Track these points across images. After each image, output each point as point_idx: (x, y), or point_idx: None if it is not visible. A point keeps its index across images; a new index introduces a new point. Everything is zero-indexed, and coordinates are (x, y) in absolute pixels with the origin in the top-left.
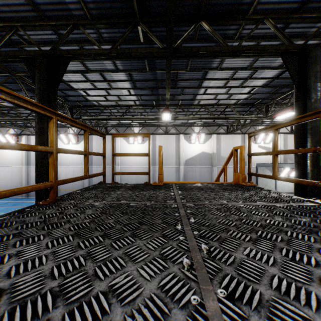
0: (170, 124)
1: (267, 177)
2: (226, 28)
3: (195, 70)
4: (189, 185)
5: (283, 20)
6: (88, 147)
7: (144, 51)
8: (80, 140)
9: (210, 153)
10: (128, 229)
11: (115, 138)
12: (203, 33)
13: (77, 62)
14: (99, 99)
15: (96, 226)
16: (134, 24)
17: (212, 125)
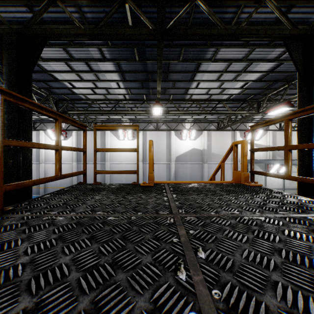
0: (161, 120)
1: (277, 176)
2: (223, 11)
3: (188, 61)
4: (185, 186)
5: (286, 2)
6: (60, 140)
7: (132, 33)
8: (68, 136)
9: (201, 150)
10: (89, 287)
11: (105, 134)
12: (198, 17)
13: (60, 49)
14: (86, 92)
15: (31, 278)
16: (121, 2)
17: (203, 121)
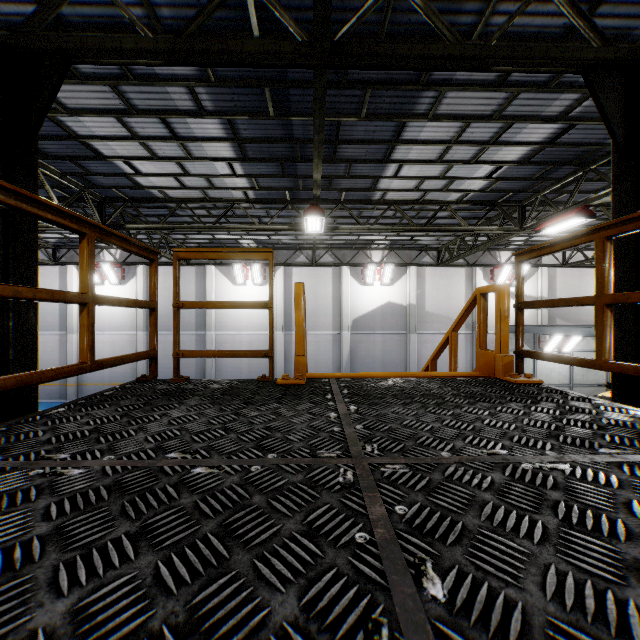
0: (321, 243)
1: (577, 363)
2: (455, 9)
3: (378, 119)
4: (375, 385)
5: None
6: (91, 281)
7: (260, 50)
8: (128, 276)
9: (404, 306)
10: None
11: (205, 272)
12: (401, 21)
13: (104, 88)
14: (164, 184)
15: None
16: None
17: (409, 247)
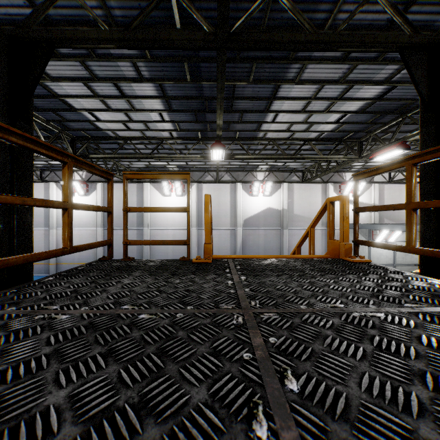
0: (222, 167)
1: (394, 248)
2: (313, 9)
3: (261, 83)
4: (258, 263)
5: None
6: (70, 194)
7: (181, 38)
8: (91, 190)
9: (279, 210)
10: None
11: (143, 187)
12: (276, 17)
13: (76, 63)
14: (115, 127)
15: None
16: None
17: (282, 170)
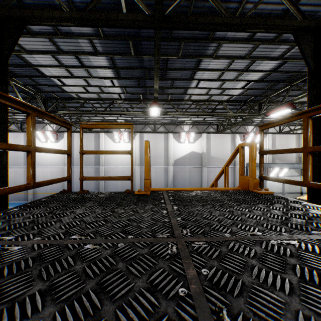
0: (158, 121)
1: (293, 183)
2: None
3: (187, 57)
4: (186, 194)
5: None
6: (33, 139)
7: (126, 19)
8: (60, 138)
9: (200, 153)
10: None
11: (99, 136)
12: (199, 6)
13: (45, 39)
14: (77, 90)
15: None
16: None
17: (202, 123)
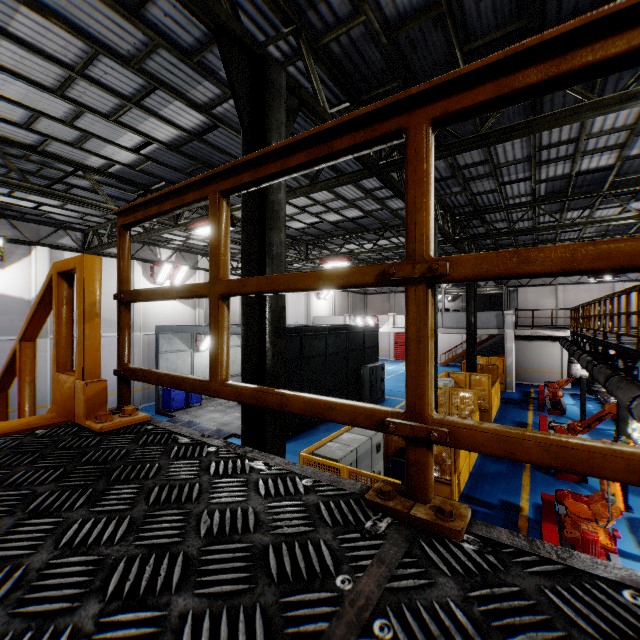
0: None
1: (190, 387)
2: None
3: None
4: None
5: None
6: None
7: None
8: None
9: (27, 300)
10: None
11: None
12: None
13: None
14: None
15: None
16: None
17: (36, 219)
